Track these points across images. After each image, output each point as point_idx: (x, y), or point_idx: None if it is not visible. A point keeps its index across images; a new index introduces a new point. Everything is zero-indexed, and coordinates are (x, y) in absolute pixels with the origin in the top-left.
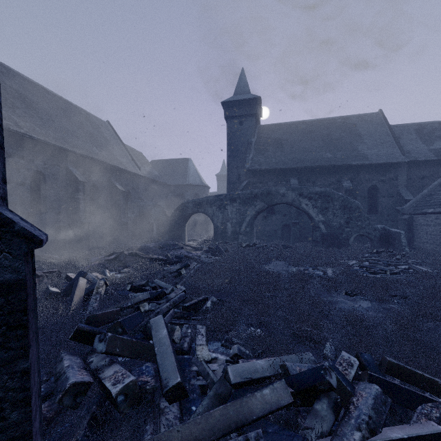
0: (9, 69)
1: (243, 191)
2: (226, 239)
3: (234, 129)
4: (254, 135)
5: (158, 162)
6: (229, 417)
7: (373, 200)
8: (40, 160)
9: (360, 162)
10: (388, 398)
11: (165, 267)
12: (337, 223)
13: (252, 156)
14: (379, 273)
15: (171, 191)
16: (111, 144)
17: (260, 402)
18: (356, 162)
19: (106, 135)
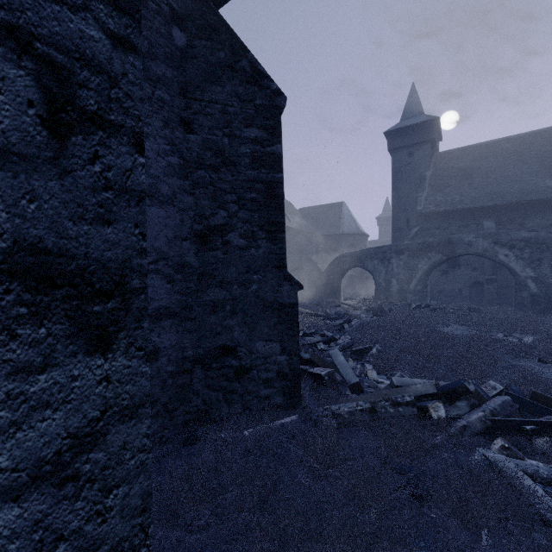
0: None
1: (413, 241)
2: (390, 298)
3: (401, 163)
4: (429, 167)
5: (306, 210)
6: (393, 395)
7: None
8: None
9: None
10: (516, 405)
11: (327, 321)
12: None
13: (426, 195)
14: None
15: (322, 242)
16: None
17: (413, 390)
18: None
19: None
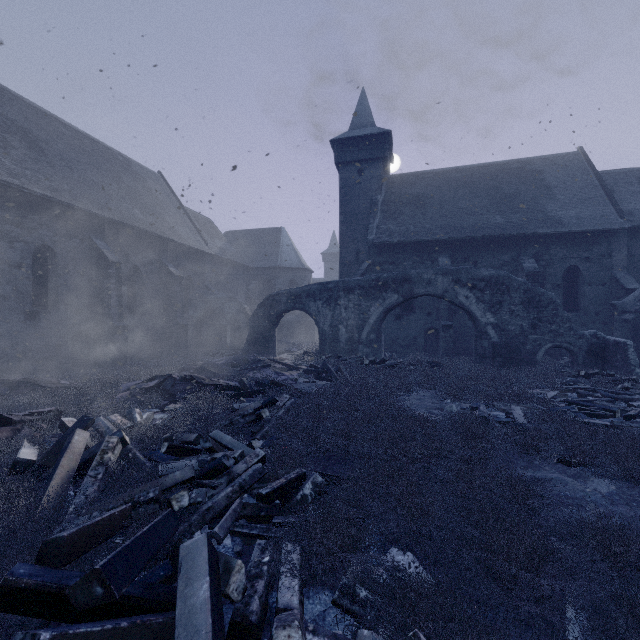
0: (5, 91)
1: (365, 277)
2: (338, 351)
3: (350, 182)
4: (381, 190)
5: (235, 234)
6: None
7: (571, 290)
8: (48, 228)
9: (551, 229)
10: None
11: (236, 404)
12: (518, 327)
13: (378, 223)
14: (604, 415)
15: (255, 277)
16: (163, 206)
17: None
18: (544, 230)
19: (156, 192)
